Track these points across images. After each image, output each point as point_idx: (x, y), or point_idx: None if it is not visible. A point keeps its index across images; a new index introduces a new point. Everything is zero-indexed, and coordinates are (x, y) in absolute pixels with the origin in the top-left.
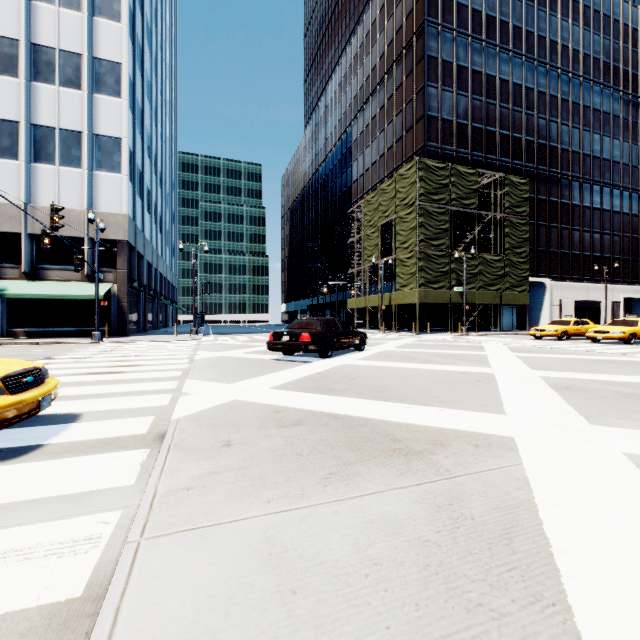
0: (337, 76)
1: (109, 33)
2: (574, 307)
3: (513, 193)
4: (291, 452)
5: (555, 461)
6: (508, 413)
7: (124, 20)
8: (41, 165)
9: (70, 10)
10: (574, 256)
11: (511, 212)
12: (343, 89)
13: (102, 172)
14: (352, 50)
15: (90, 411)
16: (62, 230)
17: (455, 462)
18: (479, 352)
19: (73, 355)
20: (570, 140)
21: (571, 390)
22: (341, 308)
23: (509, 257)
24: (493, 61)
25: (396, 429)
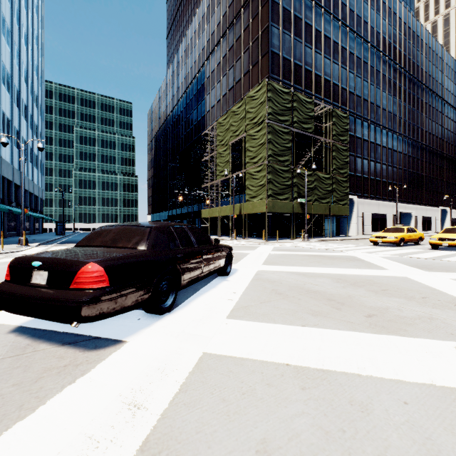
0: (193, 25)
1: None
2: (371, 218)
3: (338, 124)
4: None
5: None
6: None
7: None
8: None
9: None
10: (371, 180)
11: (337, 139)
12: (198, 35)
13: None
14: (205, 2)
15: None
16: None
17: None
18: (386, 271)
19: None
20: (369, 93)
21: None
22: (196, 217)
23: (335, 176)
24: (320, 19)
25: None
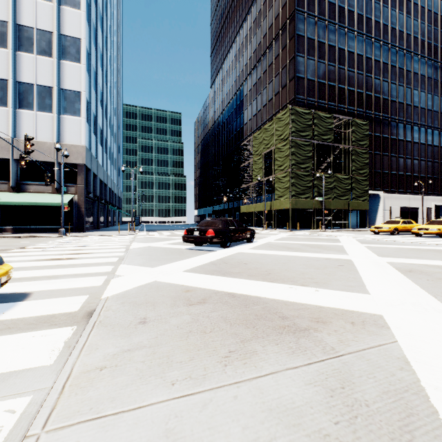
0: (233, 50)
1: (72, 17)
2: (400, 211)
3: (357, 131)
4: (196, 329)
5: (425, 339)
6: (371, 293)
7: (82, 8)
8: (23, 110)
9: (44, 1)
10: (400, 176)
11: (356, 144)
12: (237, 59)
13: (67, 116)
14: (244, 32)
15: (39, 291)
16: (38, 157)
17: (338, 340)
18: (337, 243)
19: (42, 245)
20: (397, 94)
21: (414, 273)
22: (236, 212)
23: (355, 176)
24: (343, 38)
25: (283, 307)
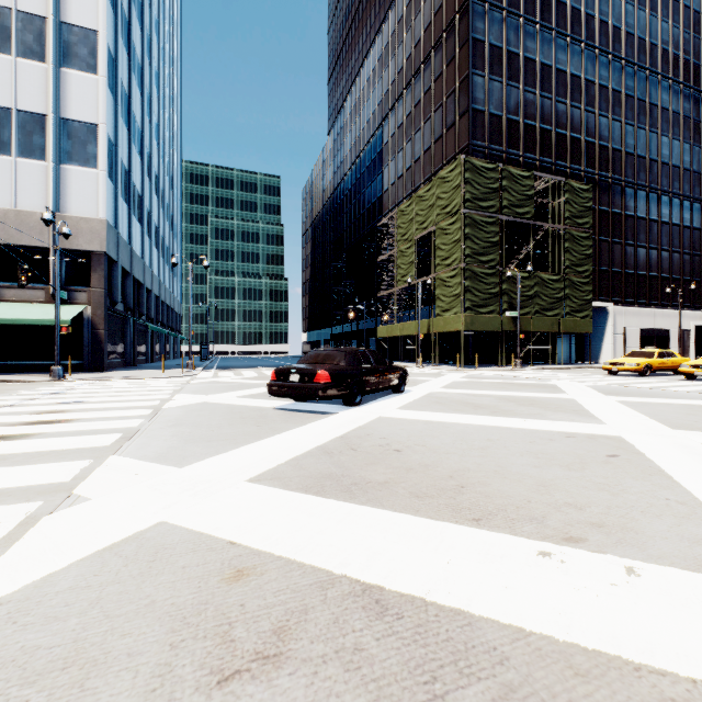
0: (365, 70)
1: None
2: (640, 336)
3: (574, 201)
4: None
5: None
6: None
7: None
8: None
9: None
10: (640, 277)
11: (572, 223)
12: (372, 85)
13: (72, 166)
14: (383, 39)
15: None
16: (20, 238)
17: None
18: (560, 395)
19: None
20: (635, 143)
21: None
22: (370, 337)
23: (569, 277)
24: (548, 48)
25: (576, 695)
